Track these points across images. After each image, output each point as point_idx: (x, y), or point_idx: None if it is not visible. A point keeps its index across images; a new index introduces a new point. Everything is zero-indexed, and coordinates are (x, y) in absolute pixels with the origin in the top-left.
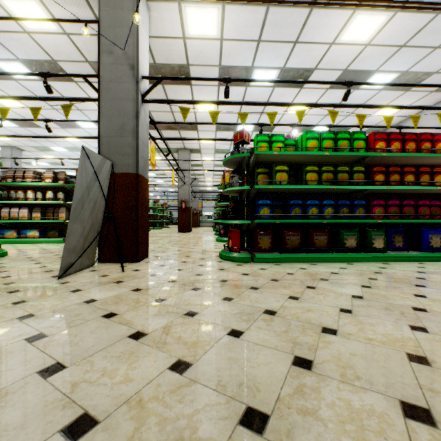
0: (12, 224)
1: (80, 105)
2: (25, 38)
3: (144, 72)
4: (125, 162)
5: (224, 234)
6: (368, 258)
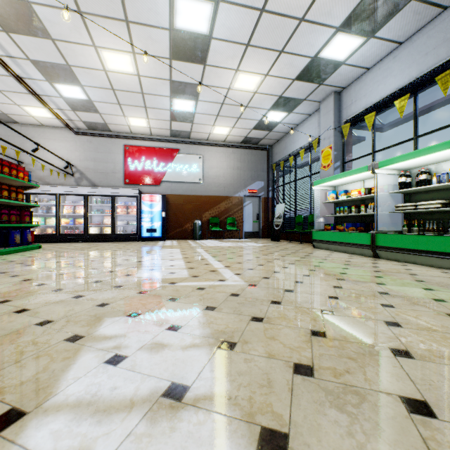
0: None
1: None
2: None
3: None
4: None
5: None
6: None
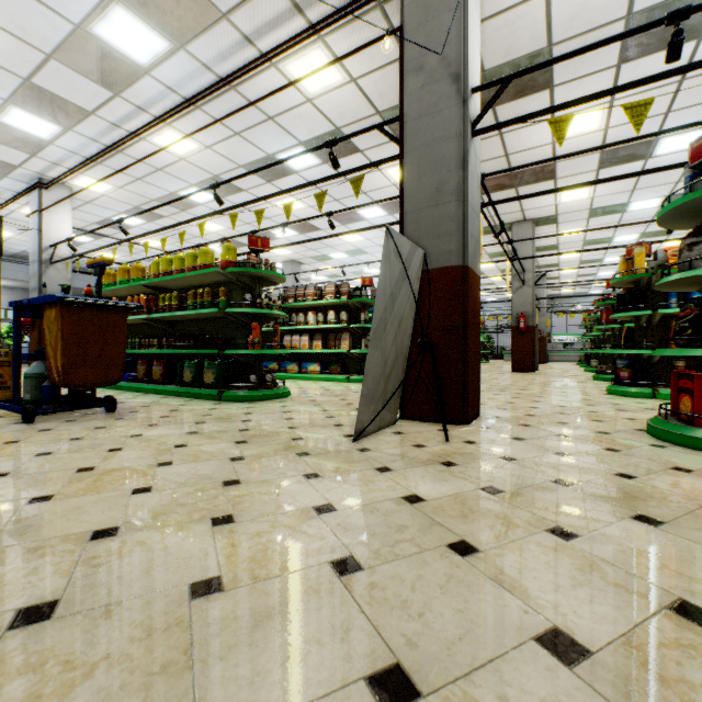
0: (293, 355)
1: (365, 186)
2: (307, 110)
3: (473, 82)
4: (442, 249)
5: (629, 380)
6: None
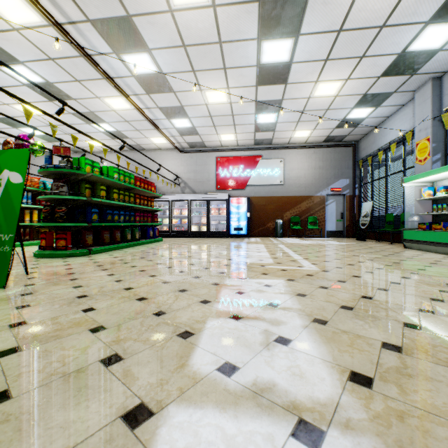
0: None
1: None
2: None
3: None
4: None
5: None
6: (136, 244)
